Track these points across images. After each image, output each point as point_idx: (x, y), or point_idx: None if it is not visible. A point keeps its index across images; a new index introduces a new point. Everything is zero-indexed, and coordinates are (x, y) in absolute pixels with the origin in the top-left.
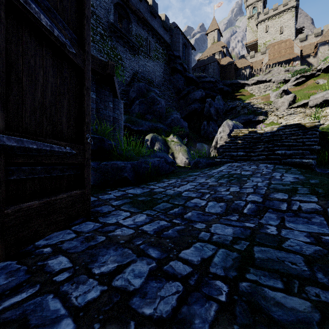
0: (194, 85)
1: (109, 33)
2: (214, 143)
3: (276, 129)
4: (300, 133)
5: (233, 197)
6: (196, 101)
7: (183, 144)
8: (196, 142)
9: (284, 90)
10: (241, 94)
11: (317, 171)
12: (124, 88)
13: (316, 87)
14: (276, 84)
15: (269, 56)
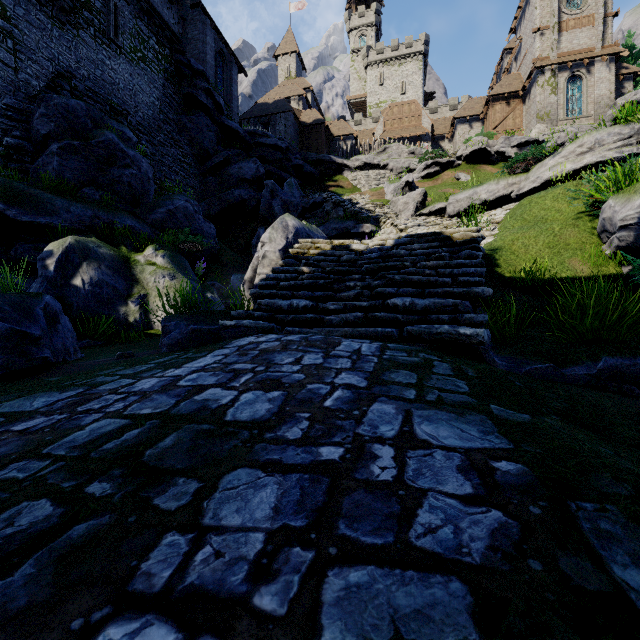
0: (241, 147)
1: None
2: (251, 272)
3: (392, 244)
4: (445, 253)
5: None
6: (244, 182)
7: (190, 273)
8: (236, 272)
9: (407, 183)
10: (337, 185)
11: (500, 365)
12: (14, 103)
13: (457, 184)
14: (395, 174)
15: (385, 124)
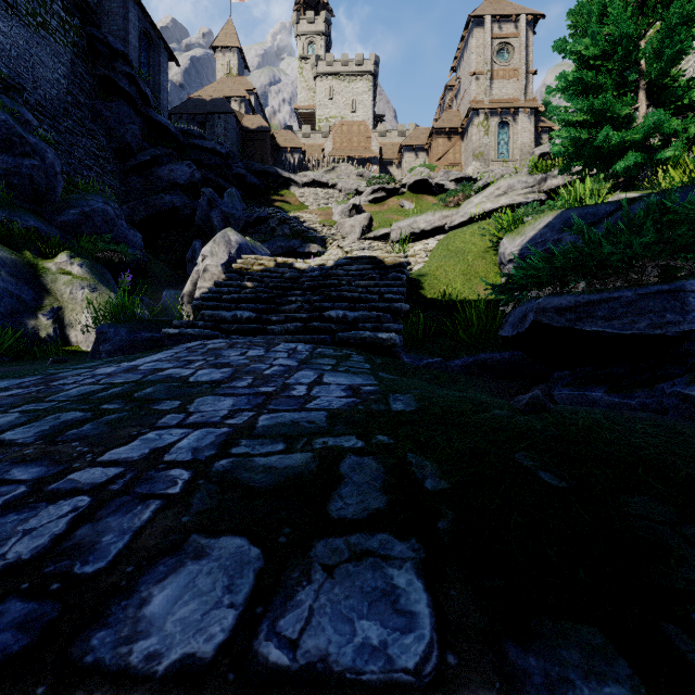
0: (172, 147)
1: None
2: (190, 286)
3: (332, 264)
4: (376, 275)
5: None
6: (176, 187)
7: (113, 286)
8: (168, 288)
9: (355, 205)
10: (284, 200)
11: (406, 361)
12: None
13: (401, 212)
14: (344, 194)
15: (334, 141)
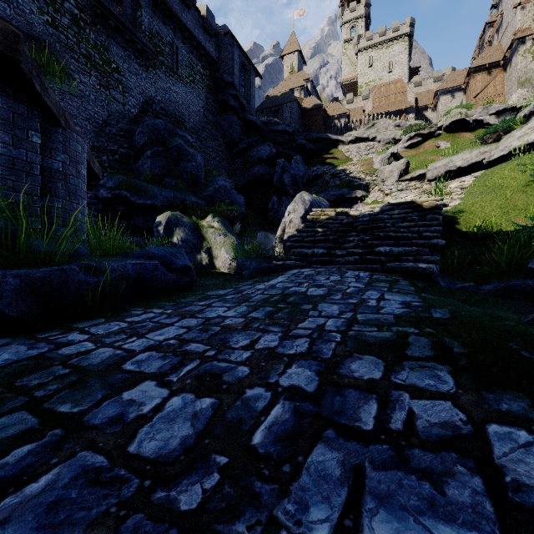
0: (258, 135)
1: (92, 17)
2: (280, 231)
3: (378, 210)
4: (415, 217)
5: (248, 374)
6: (261, 161)
7: (233, 232)
8: (259, 230)
9: (392, 154)
10: (333, 157)
11: (442, 284)
12: (123, 126)
13: (437, 152)
14: (382, 144)
15: (373, 102)
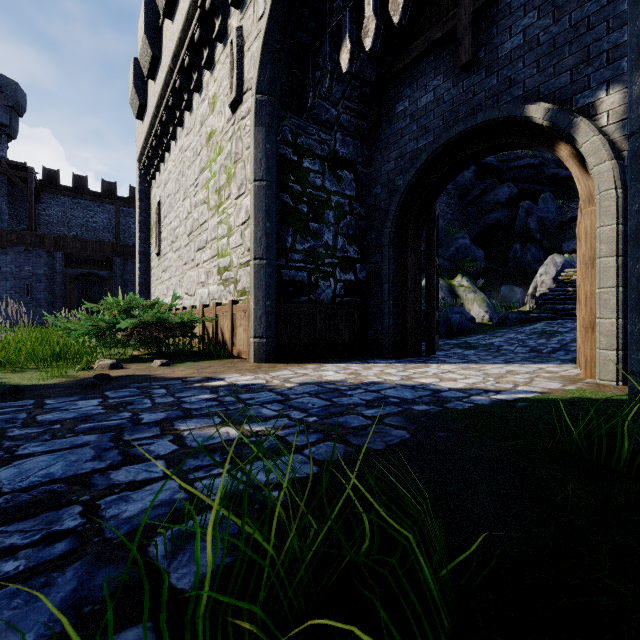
0: (494, 175)
1: None
2: (531, 289)
3: None
4: None
5: (537, 345)
6: (498, 205)
7: (478, 288)
8: (500, 282)
9: None
10: None
11: None
12: None
13: None
14: None
15: None
